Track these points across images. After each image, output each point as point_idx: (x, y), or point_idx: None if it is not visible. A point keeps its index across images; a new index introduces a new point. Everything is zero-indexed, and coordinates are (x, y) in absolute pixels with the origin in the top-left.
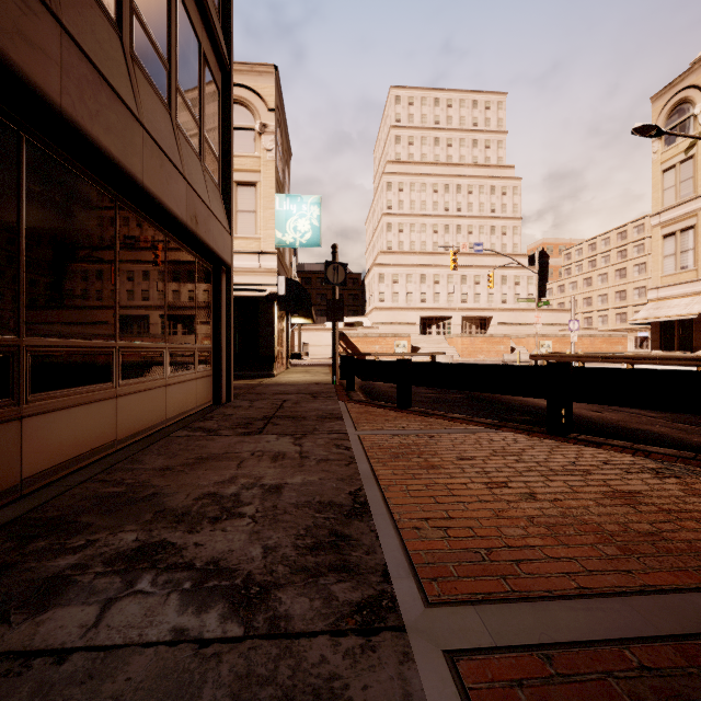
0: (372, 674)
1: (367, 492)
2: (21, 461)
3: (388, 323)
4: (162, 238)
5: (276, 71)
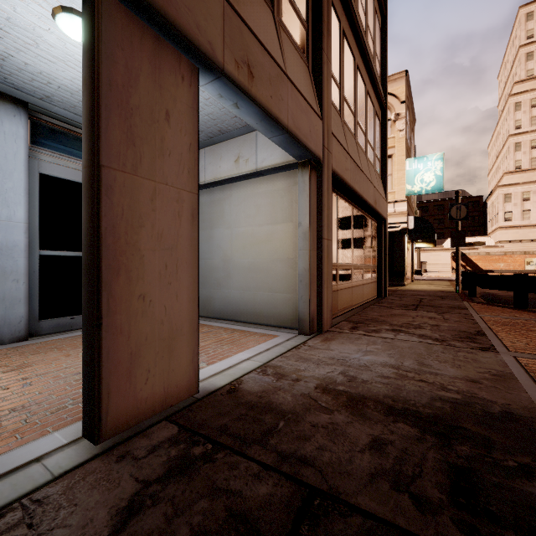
0: (485, 354)
1: (485, 331)
2: (337, 304)
3: (515, 241)
4: (362, 215)
5: (406, 74)
